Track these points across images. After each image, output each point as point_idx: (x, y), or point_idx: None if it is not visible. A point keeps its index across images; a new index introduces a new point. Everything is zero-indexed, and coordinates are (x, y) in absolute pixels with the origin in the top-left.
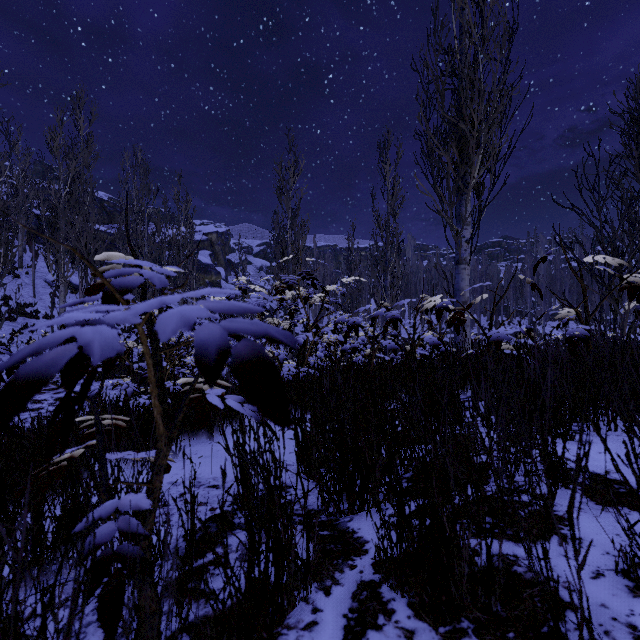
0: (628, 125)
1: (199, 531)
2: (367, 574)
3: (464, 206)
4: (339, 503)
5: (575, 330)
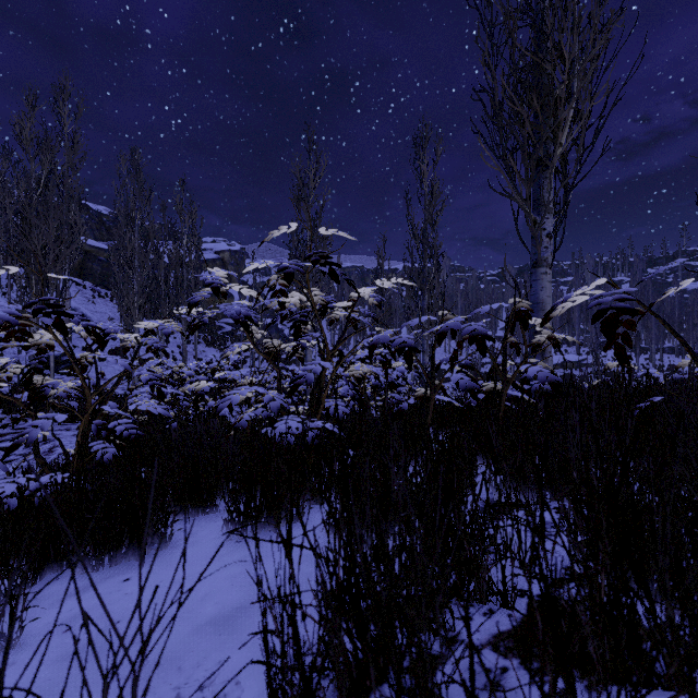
0: None
1: None
2: None
3: (545, 186)
4: None
5: None
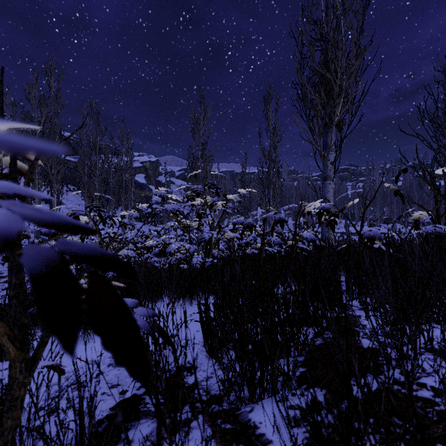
0: None
1: (105, 420)
2: None
3: (329, 137)
4: (240, 393)
5: (432, 228)
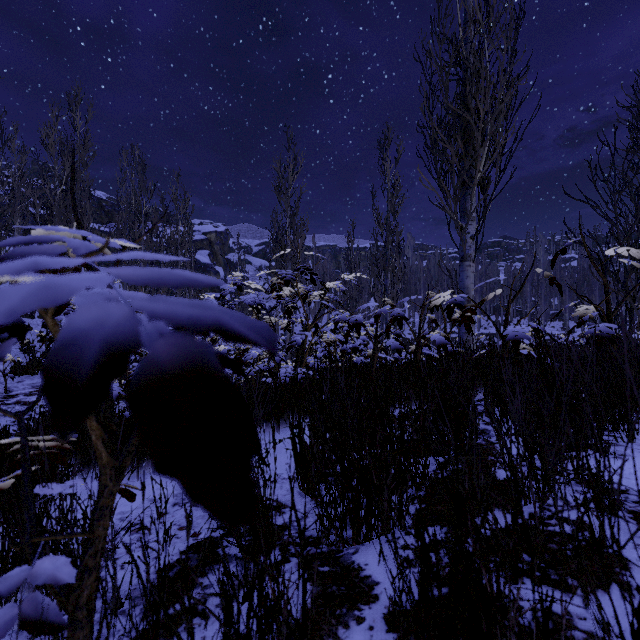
0: (637, 118)
1: (176, 565)
2: (378, 632)
3: (469, 201)
4: (342, 531)
5: (598, 328)
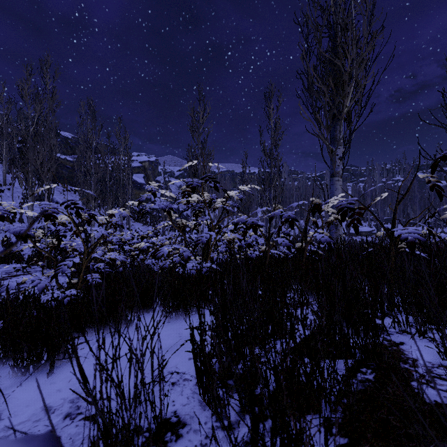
0: None
1: None
2: None
3: (337, 130)
4: None
5: None
